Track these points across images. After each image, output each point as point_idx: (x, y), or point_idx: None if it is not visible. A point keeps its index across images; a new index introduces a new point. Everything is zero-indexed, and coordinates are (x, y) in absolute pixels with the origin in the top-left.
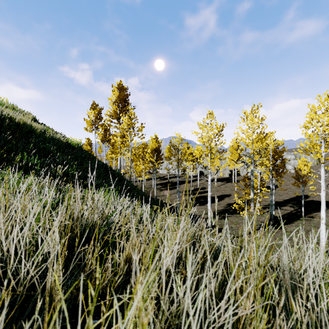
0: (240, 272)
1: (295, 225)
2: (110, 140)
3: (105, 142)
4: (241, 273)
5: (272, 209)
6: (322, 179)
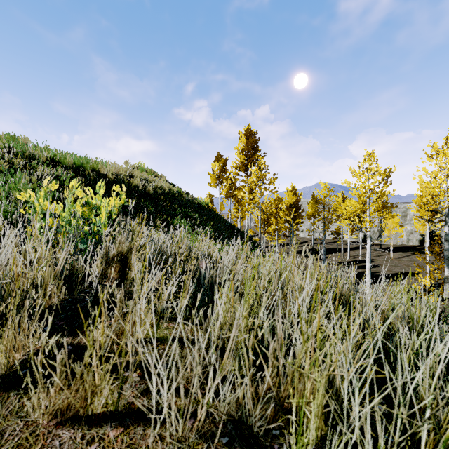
0: None
1: None
2: (236, 195)
3: (229, 198)
4: None
5: None
6: None
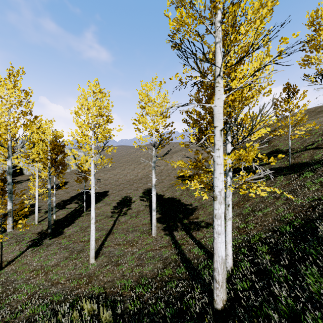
0: None
1: (75, 225)
2: None
3: None
4: None
5: (50, 215)
6: (92, 174)
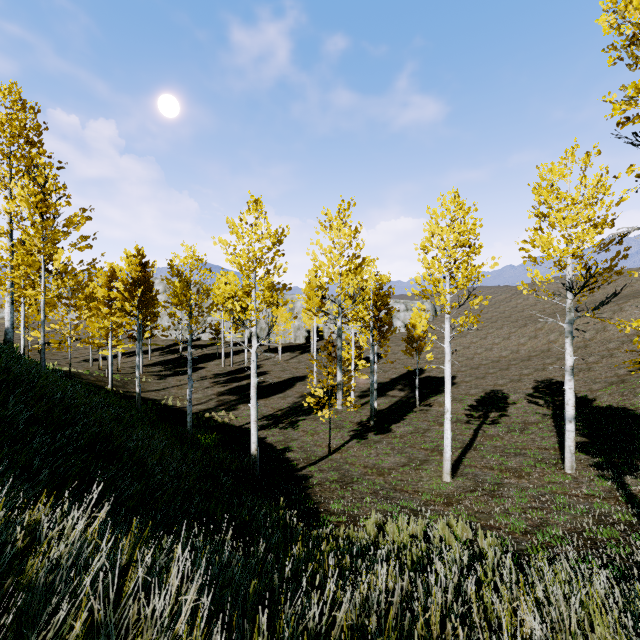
0: None
1: (407, 423)
2: None
3: None
4: None
5: (373, 400)
6: (447, 341)
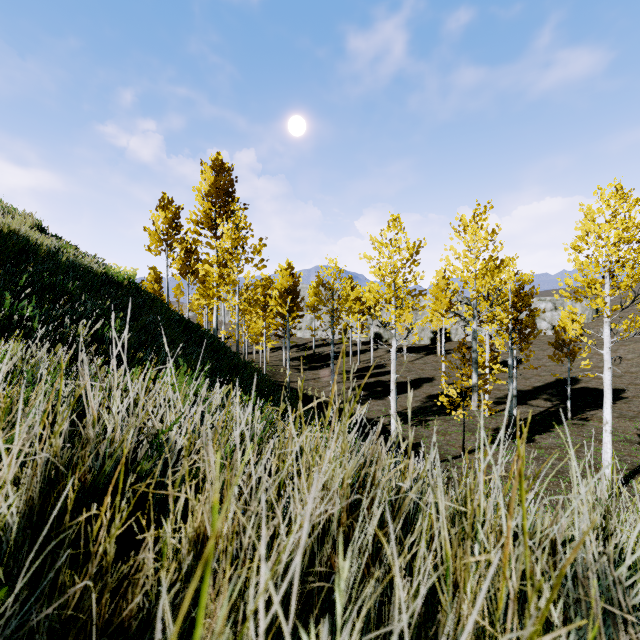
0: (472, 576)
1: (554, 435)
2: (198, 272)
3: (187, 276)
4: (472, 571)
5: (511, 406)
6: (606, 347)
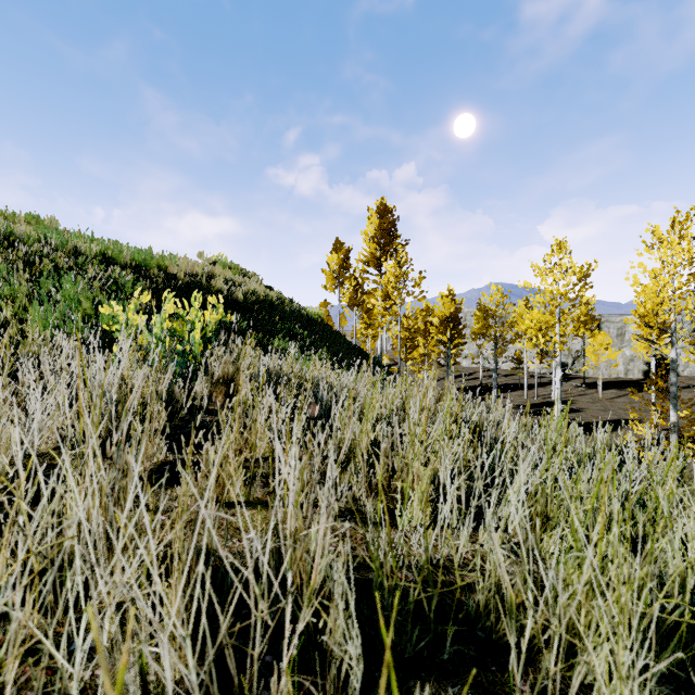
0: None
1: None
2: (364, 303)
3: (354, 308)
4: None
5: None
6: None
